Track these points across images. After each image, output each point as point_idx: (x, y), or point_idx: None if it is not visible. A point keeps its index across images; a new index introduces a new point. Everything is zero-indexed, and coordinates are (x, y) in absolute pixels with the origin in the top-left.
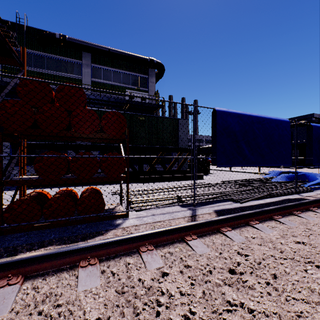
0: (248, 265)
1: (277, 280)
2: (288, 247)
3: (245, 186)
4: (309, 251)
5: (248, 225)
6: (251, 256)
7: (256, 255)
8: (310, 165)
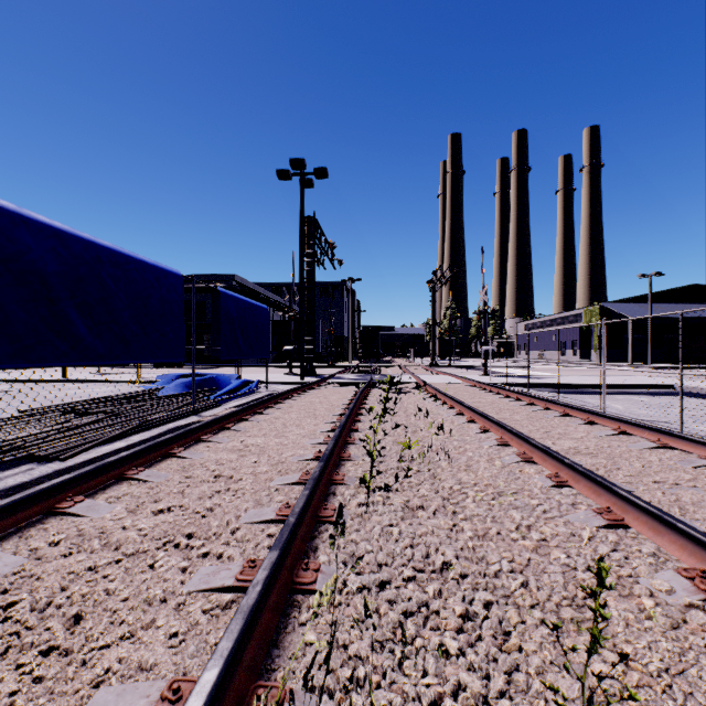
0: (4, 633)
1: (79, 625)
2: (136, 531)
3: (89, 414)
4: (173, 522)
5: (53, 514)
6: (25, 601)
7: (43, 590)
8: (231, 362)
